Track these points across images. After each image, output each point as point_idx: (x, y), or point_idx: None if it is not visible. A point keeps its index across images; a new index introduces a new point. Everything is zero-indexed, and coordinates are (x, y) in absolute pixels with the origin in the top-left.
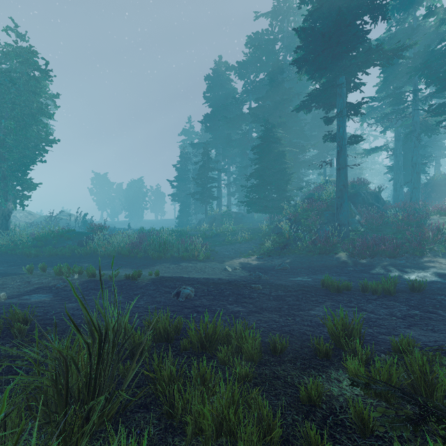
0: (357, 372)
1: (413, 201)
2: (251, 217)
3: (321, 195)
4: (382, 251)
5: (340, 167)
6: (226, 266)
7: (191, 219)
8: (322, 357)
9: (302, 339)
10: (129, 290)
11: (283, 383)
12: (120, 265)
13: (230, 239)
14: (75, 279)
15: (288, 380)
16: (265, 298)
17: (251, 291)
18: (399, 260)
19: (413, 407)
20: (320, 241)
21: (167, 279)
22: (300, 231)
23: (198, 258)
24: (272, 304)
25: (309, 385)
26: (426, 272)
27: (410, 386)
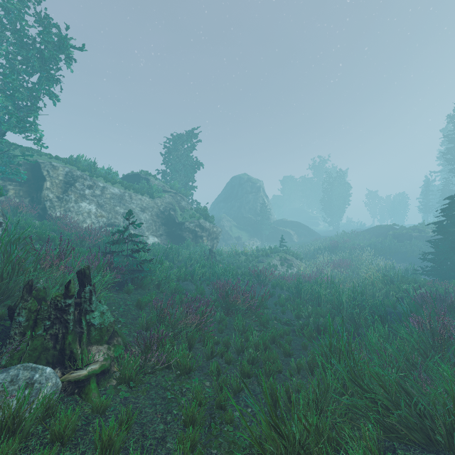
0: None
1: None
2: None
3: None
4: None
5: None
6: None
7: None
8: None
9: None
10: None
11: None
12: None
13: None
14: None
15: None
16: None
17: None
18: None
19: None
20: None
21: None
22: None
23: None
24: None
25: None
26: None
27: None
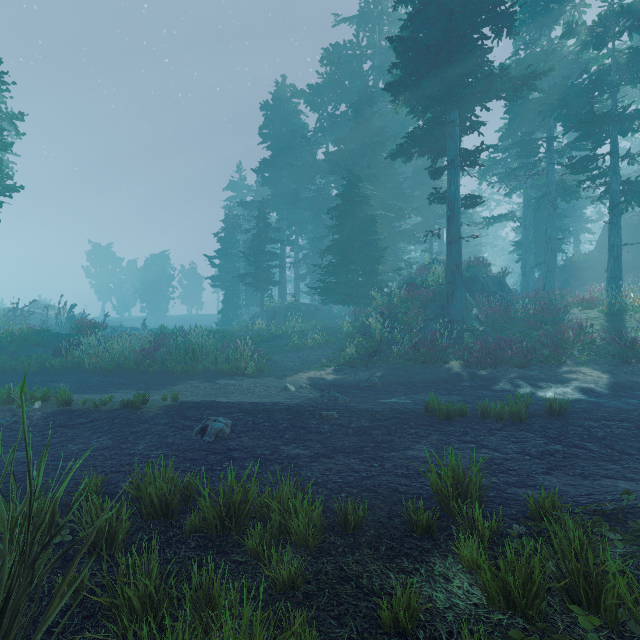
0: (477, 562)
1: (547, 289)
2: (329, 310)
3: (426, 280)
4: (508, 359)
5: (451, 240)
6: (287, 383)
7: (242, 314)
8: (421, 533)
9: (392, 501)
10: (125, 427)
11: (355, 589)
12: (120, 385)
13: (296, 343)
14: (35, 410)
15: (364, 582)
16: (342, 432)
17: (321, 422)
18: (531, 370)
19: (568, 625)
20: (424, 345)
21: (191, 405)
22: (397, 330)
23: (246, 372)
24: (350, 442)
25: (395, 597)
26: (567, 386)
27: (561, 586)
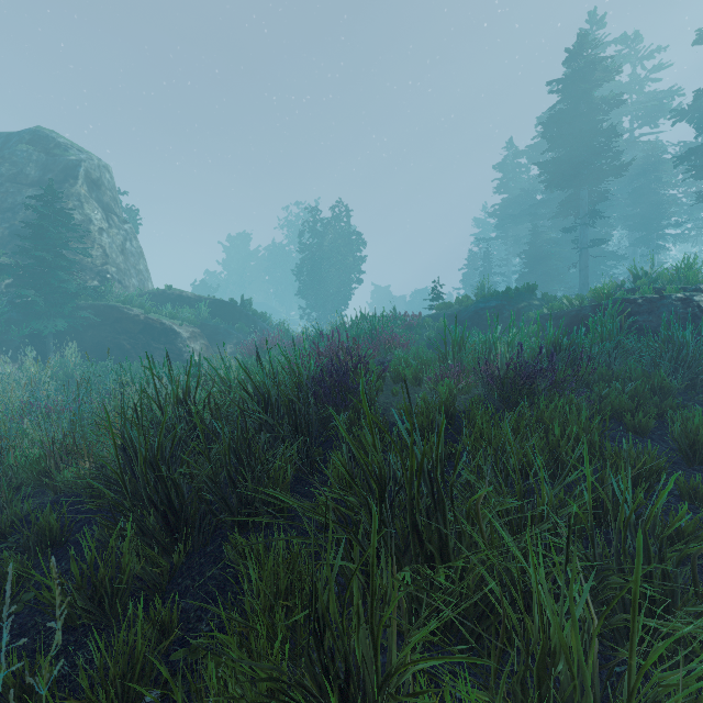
0: None
1: None
2: None
3: None
4: None
5: (580, 269)
6: None
7: None
8: None
9: None
10: None
11: None
12: None
13: None
14: None
15: None
16: None
17: None
18: None
19: None
20: None
21: None
22: None
23: None
24: None
25: None
26: None
27: None
